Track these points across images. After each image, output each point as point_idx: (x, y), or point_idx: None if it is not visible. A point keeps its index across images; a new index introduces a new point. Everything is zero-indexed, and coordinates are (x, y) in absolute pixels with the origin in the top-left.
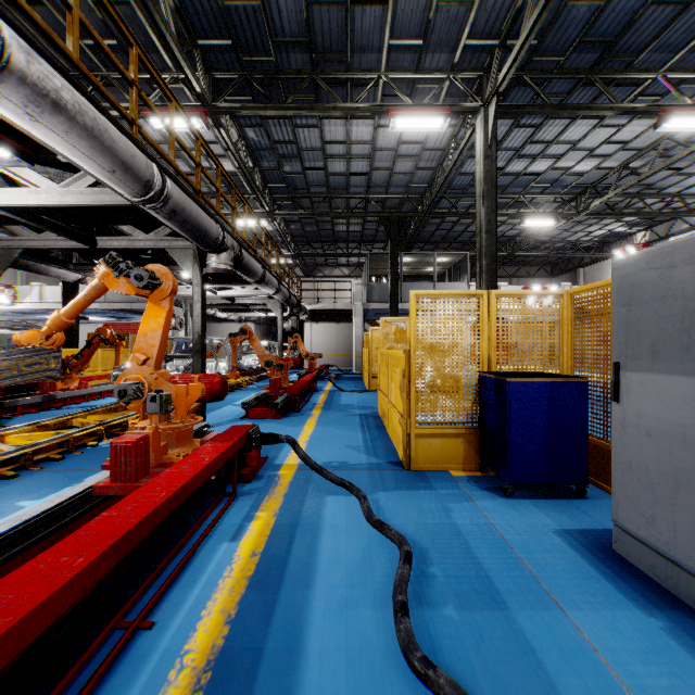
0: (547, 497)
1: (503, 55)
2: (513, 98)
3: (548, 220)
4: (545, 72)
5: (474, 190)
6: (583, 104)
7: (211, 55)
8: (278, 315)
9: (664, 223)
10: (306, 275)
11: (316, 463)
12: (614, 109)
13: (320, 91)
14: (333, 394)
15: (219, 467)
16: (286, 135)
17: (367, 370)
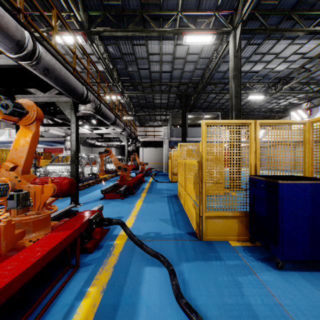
0: (309, 269)
1: (244, 1)
2: (247, 27)
3: (261, 96)
4: (267, 11)
5: (223, 81)
6: (287, 28)
7: (87, 2)
8: (125, 143)
9: (316, 98)
10: (141, 125)
11: (138, 239)
12: (303, 31)
13: (146, 24)
14: (153, 184)
15: (56, 254)
16: (128, 50)
17: (170, 171)
